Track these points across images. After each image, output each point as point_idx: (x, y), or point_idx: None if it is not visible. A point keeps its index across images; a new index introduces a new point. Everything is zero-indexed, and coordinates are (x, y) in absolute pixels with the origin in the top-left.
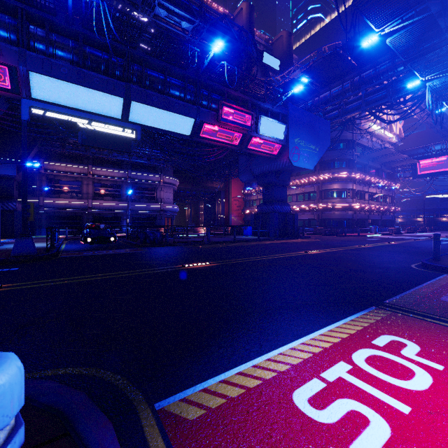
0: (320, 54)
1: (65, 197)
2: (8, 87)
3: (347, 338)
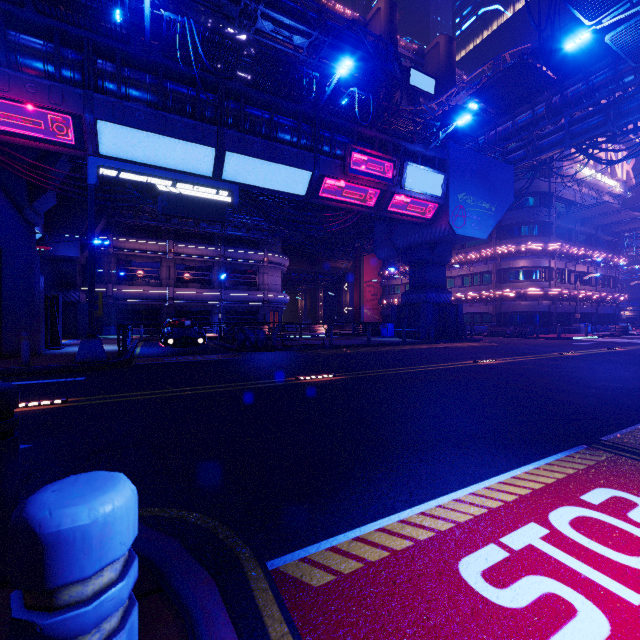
0: (498, 65)
1: (139, 284)
2: (72, 142)
3: (541, 489)
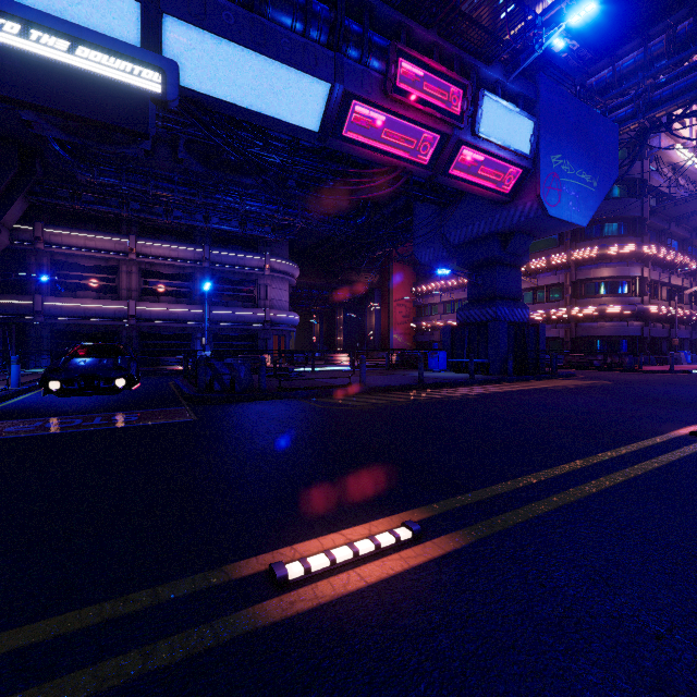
0: None
1: (86, 297)
2: None
3: None
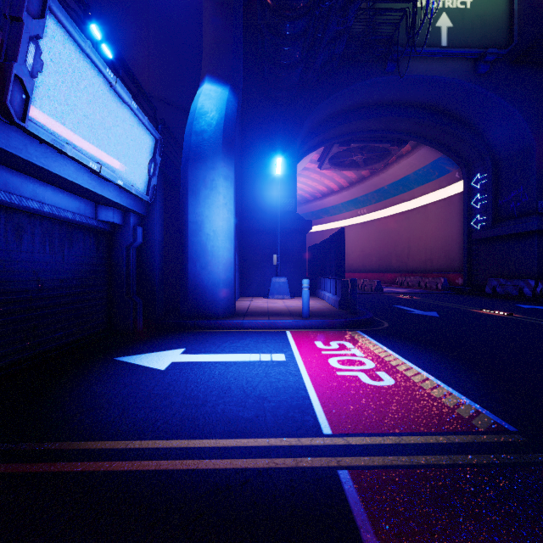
0: None
1: None
2: None
3: (394, 367)
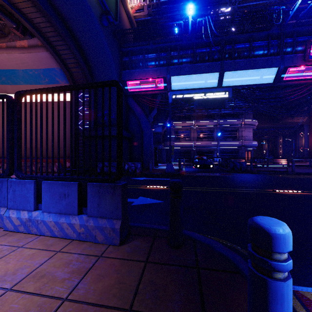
0: None
1: (182, 141)
2: (163, 88)
3: None
